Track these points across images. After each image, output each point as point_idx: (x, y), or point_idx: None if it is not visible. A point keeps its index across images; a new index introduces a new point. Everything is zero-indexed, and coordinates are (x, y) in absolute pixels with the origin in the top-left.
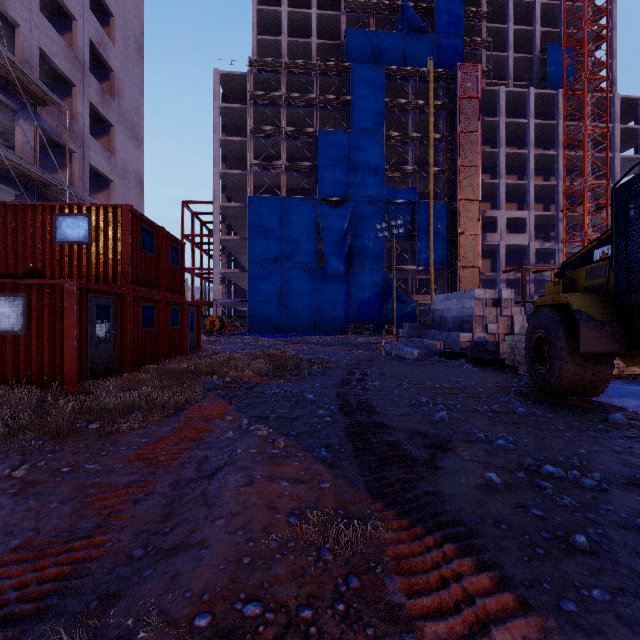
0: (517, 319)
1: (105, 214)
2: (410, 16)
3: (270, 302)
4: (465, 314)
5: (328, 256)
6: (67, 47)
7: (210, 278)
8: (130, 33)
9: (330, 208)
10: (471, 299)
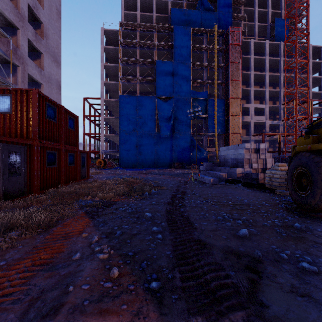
0: (268, 160)
1: (21, 94)
2: (204, 2)
3: (131, 151)
4: (239, 157)
5: (161, 127)
6: (13, 6)
7: (99, 139)
8: (53, 4)
9: (162, 102)
10: (243, 149)
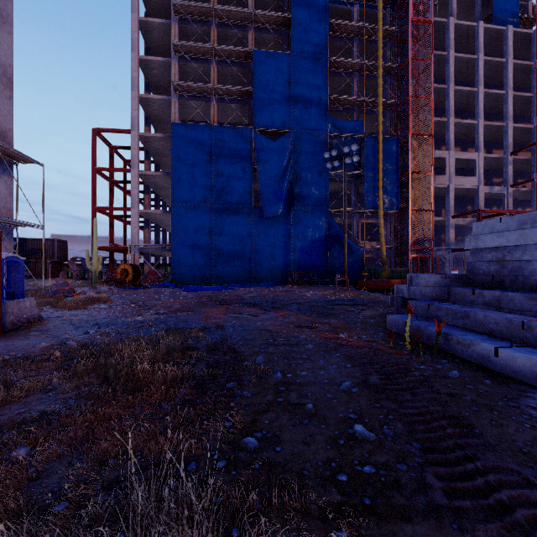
0: None
1: None
2: None
3: (197, 247)
4: None
5: (265, 195)
6: None
7: None
8: None
9: (267, 140)
10: None
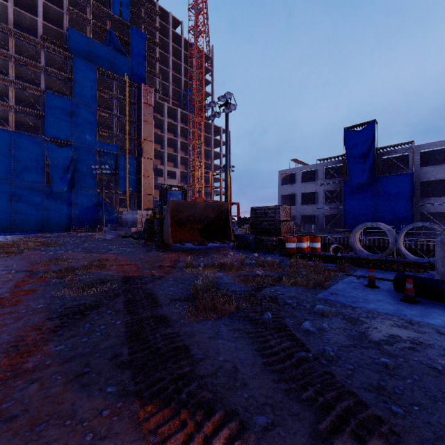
0: None
1: None
2: (115, 41)
3: None
4: (135, 220)
5: (54, 179)
6: None
7: None
8: None
9: (56, 147)
10: (136, 214)
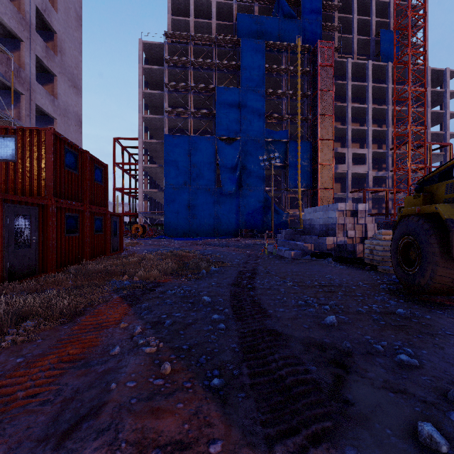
0: (369, 226)
1: (30, 136)
2: (283, 6)
3: (181, 214)
4: (330, 222)
5: (224, 180)
6: (15, 9)
7: (136, 196)
8: (71, 5)
9: (225, 144)
10: (335, 211)
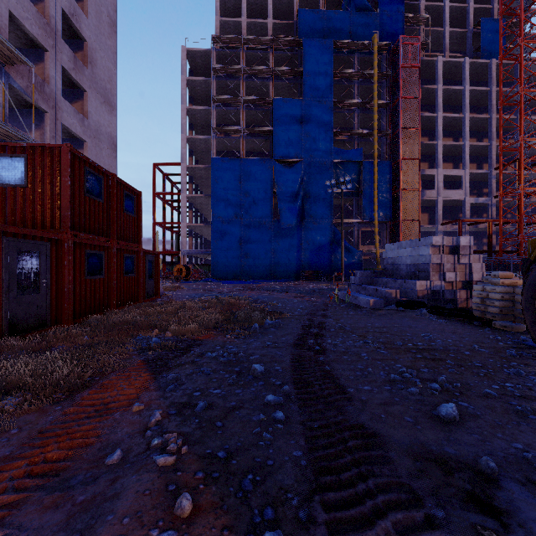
0: (475, 267)
1: (43, 155)
2: None
3: (231, 252)
4: (421, 262)
5: (282, 211)
6: (38, 13)
7: (179, 231)
8: (103, 9)
9: (284, 168)
10: (428, 246)
